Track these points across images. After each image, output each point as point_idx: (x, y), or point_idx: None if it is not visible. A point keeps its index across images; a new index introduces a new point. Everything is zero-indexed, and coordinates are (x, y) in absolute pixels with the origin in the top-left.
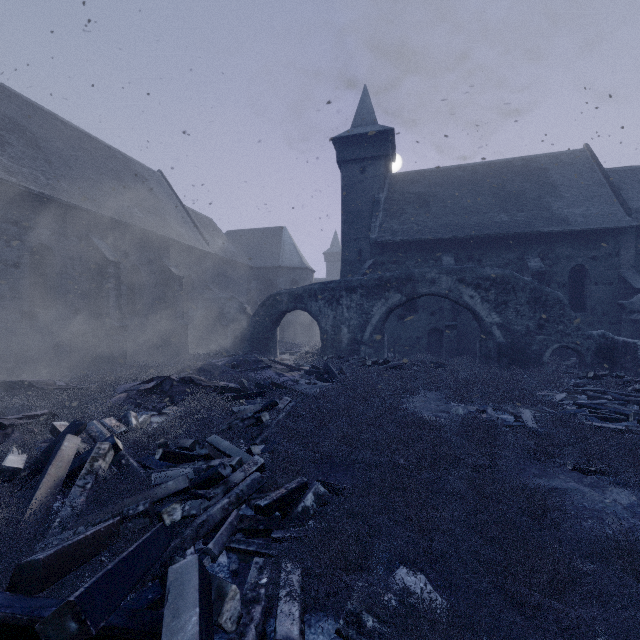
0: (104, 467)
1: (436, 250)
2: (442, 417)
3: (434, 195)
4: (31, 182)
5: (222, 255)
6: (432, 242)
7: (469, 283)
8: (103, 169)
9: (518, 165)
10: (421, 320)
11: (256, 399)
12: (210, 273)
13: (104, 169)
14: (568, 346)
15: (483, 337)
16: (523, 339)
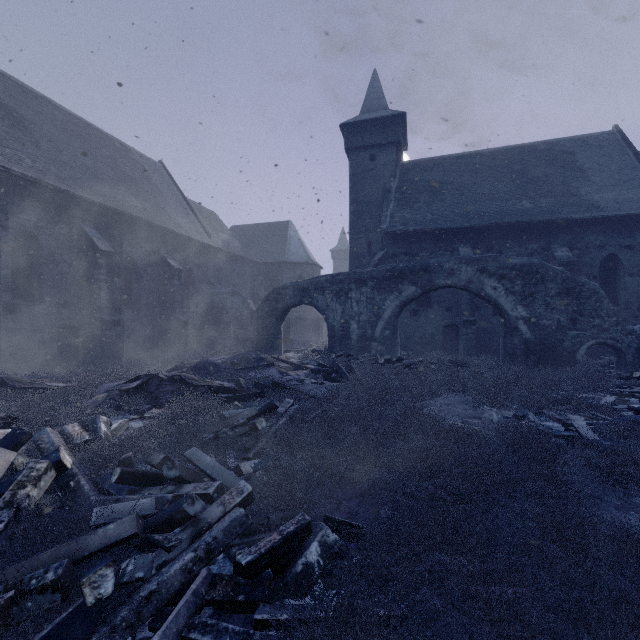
0: (32, 496)
1: (452, 240)
2: (474, 424)
3: (449, 182)
4: (14, 163)
5: (225, 249)
6: (448, 232)
7: (492, 273)
8: (98, 156)
9: (540, 149)
10: (436, 316)
11: (254, 401)
12: (212, 267)
13: (99, 156)
14: (605, 343)
15: (508, 333)
16: (553, 335)
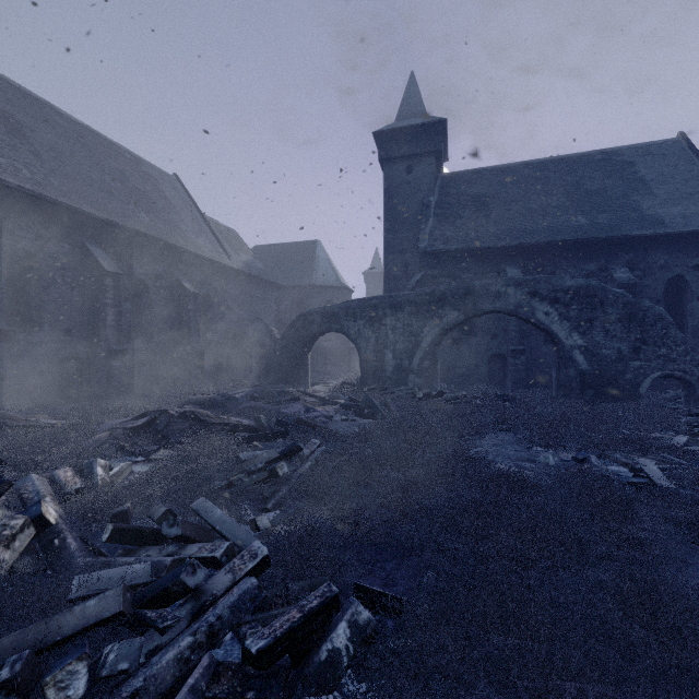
0: (3, 561)
1: (498, 260)
2: (528, 468)
3: (495, 196)
4: (9, 174)
5: (246, 271)
6: (494, 251)
7: (544, 297)
8: (105, 167)
9: (597, 159)
10: (480, 344)
11: (276, 441)
12: (232, 291)
13: (106, 167)
14: (673, 375)
15: (562, 364)
16: (613, 366)
